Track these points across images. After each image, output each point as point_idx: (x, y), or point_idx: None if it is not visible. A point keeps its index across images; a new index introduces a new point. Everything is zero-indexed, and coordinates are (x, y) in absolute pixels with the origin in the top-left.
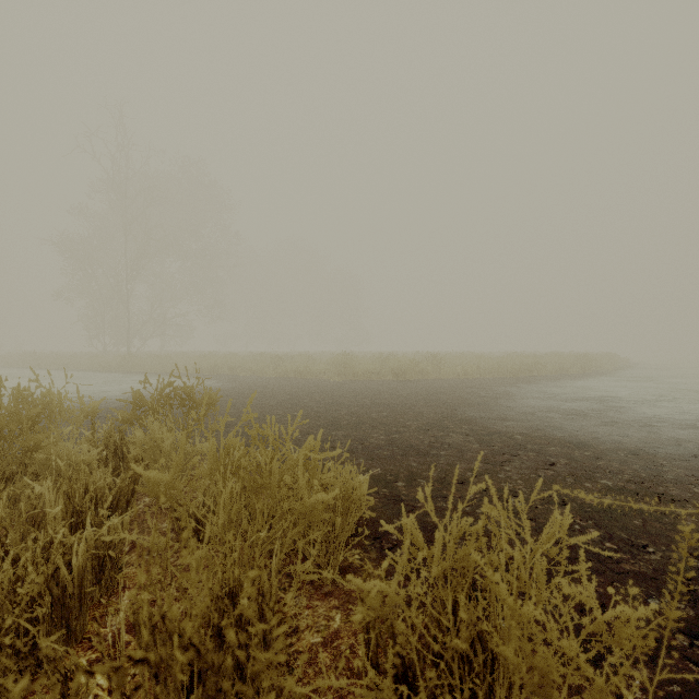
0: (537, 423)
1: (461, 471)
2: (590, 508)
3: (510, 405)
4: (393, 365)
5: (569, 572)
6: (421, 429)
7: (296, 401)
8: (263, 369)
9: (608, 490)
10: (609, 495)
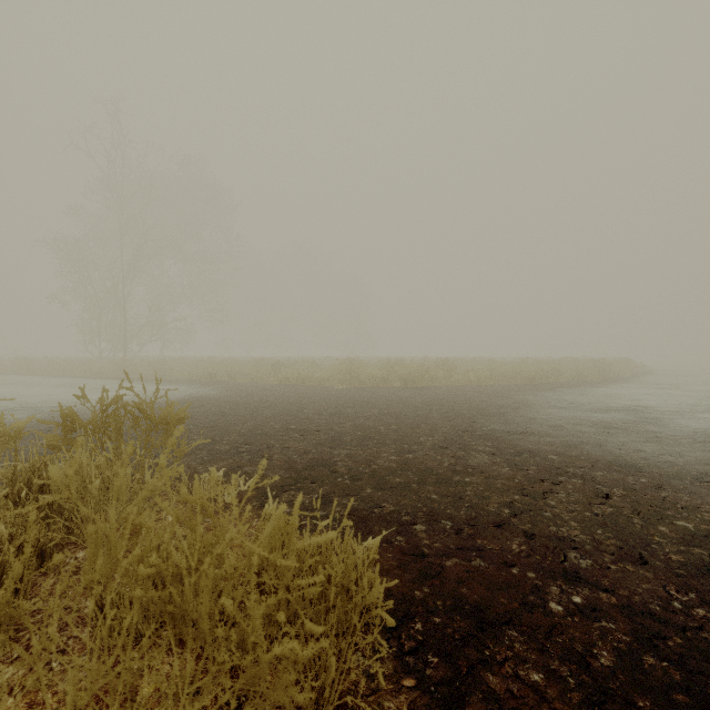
0: (571, 438)
1: (495, 507)
2: (681, 569)
3: (534, 416)
4: (401, 371)
5: (702, 706)
6: (437, 447)
7: (295, 411)
8: (263, 376)
9: (694, 538)
10: (699, 546)
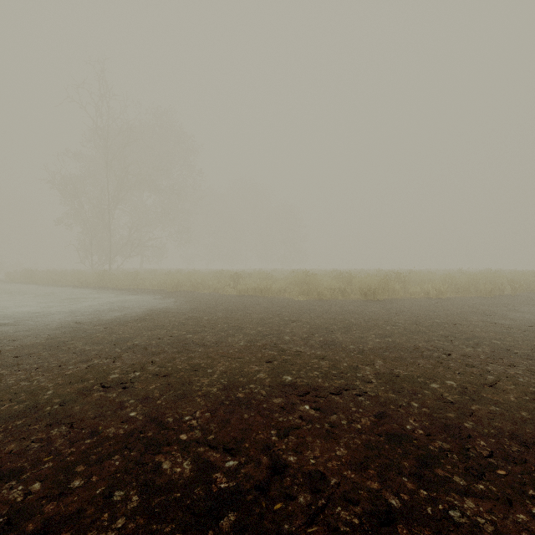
0: None
1: None
2: None
3: None
4: (360, 283)
5: None
6: None
7: (274, 338)
8: (223, 286)
9: None
10: None
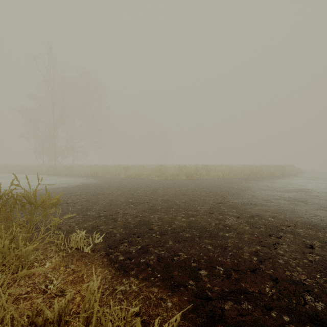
0: (277, 207)
1: (247, 255)
2: None
3: (254, 195)
4: (186, 171)
5: None
6: (207, 213)
7: (133, 192)
8: (119, 173)
9: None
10: None
